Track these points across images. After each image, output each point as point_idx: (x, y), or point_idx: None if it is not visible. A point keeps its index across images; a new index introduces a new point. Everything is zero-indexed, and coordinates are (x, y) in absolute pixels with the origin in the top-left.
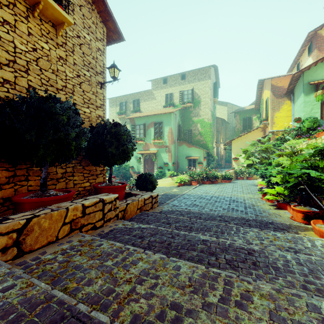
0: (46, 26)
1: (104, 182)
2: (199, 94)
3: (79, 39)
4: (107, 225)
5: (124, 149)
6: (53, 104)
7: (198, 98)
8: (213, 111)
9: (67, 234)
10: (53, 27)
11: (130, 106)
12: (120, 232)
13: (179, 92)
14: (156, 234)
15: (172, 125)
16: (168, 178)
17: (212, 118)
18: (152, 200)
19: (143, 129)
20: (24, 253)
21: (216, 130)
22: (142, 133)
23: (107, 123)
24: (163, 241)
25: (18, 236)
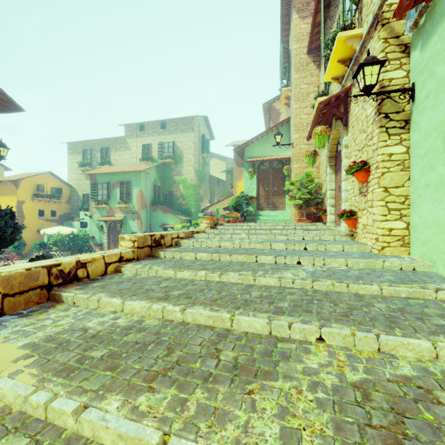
0: None
1: None
2: (181, 149)
3: None
4: None
5: None
6: None
7: (180, 154)
8: (201, 168)
9: None
10: None
11: (97, 155)
12: None
13: (158, 144)
14: None
15: (143, 186)
16: None
17: (198, 177)
18: None
19: (107, 190)
20: None
21: (210, 190)
22: (106, 195)
23: None
24: None
25: None
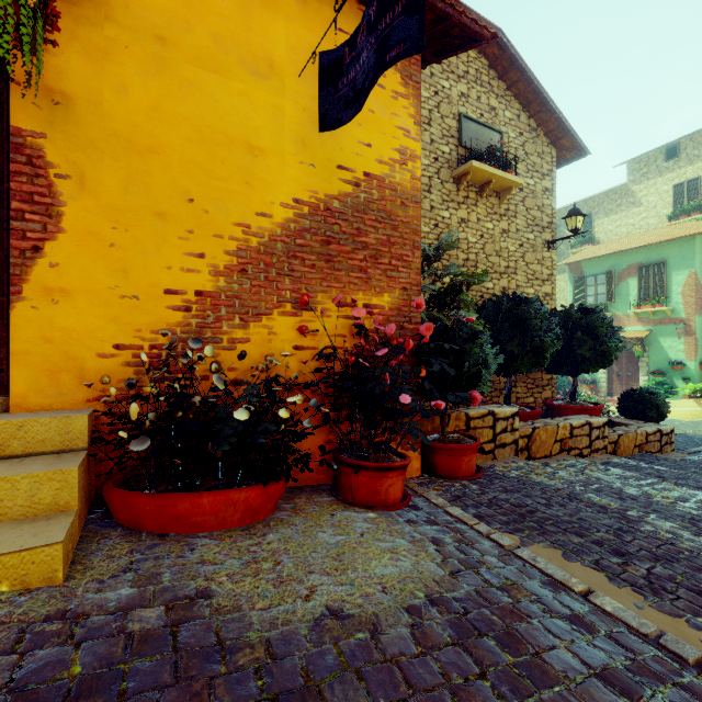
0: (490, 200)
1: (552, 398)
2: None
3: (521, 193)
4: (595, 456)
5: (603, 349)
6: (526, 307)
7: None
8: None
9: (557, 452)
10: (497, 196)
11: (566, 232)
12: (621, 466)
13: None
14: (685, 479)
15: (699, 265)
16: (686, 400)
17: None
18: (660, 438)
19: (605, 285)
20: (531, 459)
21: None
22: (602, 294)
23: (570, 310)
24: (701, 487)
25: (527, 442)
